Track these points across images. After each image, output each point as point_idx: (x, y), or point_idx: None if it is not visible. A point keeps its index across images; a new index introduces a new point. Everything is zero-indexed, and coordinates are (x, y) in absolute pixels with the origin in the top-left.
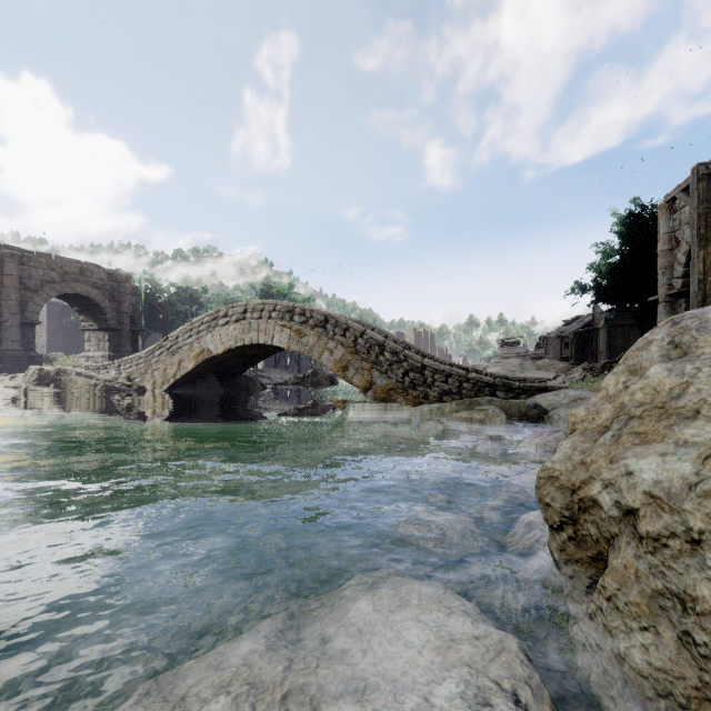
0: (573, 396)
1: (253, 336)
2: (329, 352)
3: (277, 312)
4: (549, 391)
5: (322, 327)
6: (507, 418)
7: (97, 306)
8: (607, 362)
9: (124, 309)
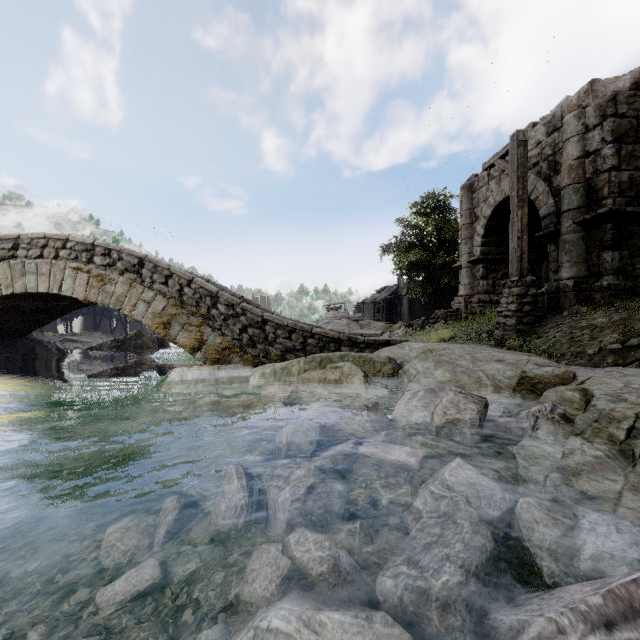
0: (418, 348)
1: (29, 281)
2: (145, 304)
3: (67, 250)
4: (391, 345)
5: (136, 272)
6: (365, 375)
7: None
8: (425, 319)
9: None
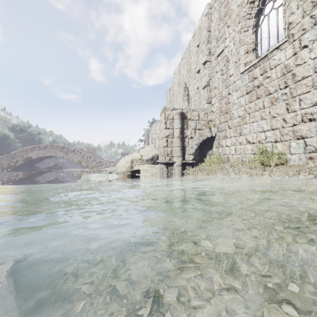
0: None
1: (50, 153)
2: (76, 158)
3: (58, 147)
4: None
5: (74, 152)
6: None
7: None
8: None
9: None
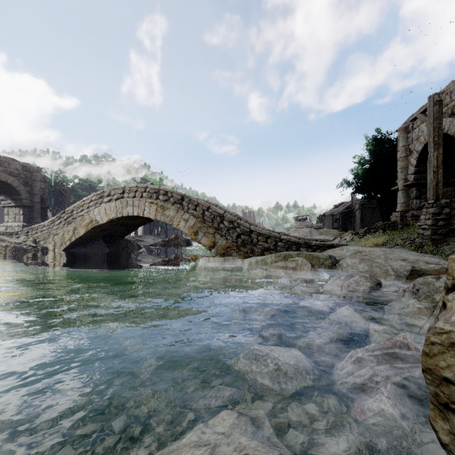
0: (353, 250)
1: (129, 210)
2: (184, 221)
3: (147, 193)
4: (335, 247)
5: (180, 203)
6: (311, 266)
7: (13, 189)
8: (367, 229)
9: (36, 191)
